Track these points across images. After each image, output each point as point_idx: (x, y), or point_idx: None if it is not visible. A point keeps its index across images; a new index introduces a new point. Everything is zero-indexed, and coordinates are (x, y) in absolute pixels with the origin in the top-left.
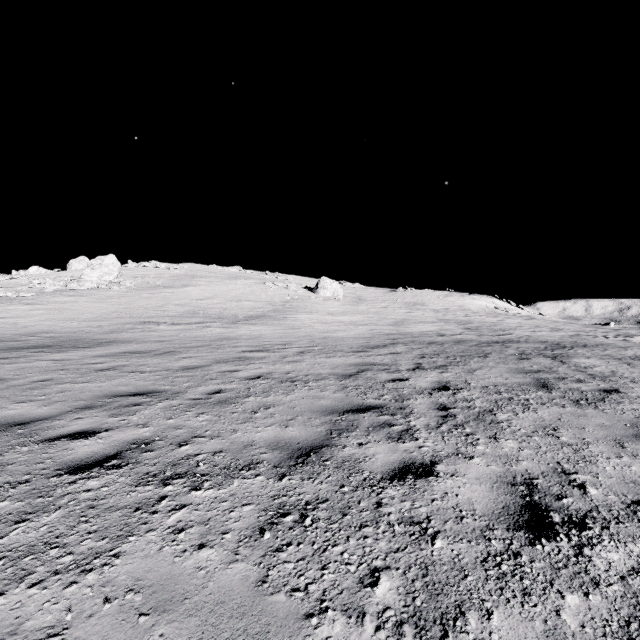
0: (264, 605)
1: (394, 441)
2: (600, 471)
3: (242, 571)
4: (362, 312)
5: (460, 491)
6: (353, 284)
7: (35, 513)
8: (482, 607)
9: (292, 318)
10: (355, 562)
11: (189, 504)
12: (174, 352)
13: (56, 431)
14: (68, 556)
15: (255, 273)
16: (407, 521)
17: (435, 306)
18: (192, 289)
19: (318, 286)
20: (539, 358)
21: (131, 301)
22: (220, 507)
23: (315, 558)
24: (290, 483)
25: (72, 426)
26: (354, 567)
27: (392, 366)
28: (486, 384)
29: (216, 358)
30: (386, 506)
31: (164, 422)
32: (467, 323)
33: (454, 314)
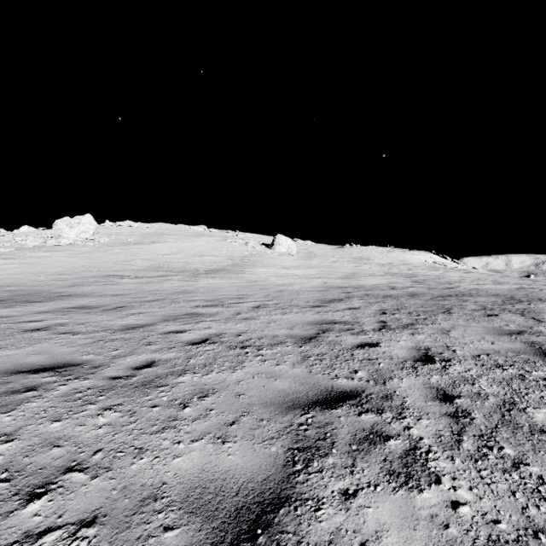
0: None
1: (402, 485)
2: None
3: None
4: (314, 266)
5: None
6: (305, 241)
7: None
8: None
9: (250, 272)
10: None
11: None
12: (125, 307)
13: None
14: None
15: (218, 231)
16: None
17: (379, 261)
18: (160, 245)
19: (274, 243)
20: (507, 314)
21: (102, 256)
22: None
23: None
24: None
25: None
26: None
27: (355, 325)
28: (475, 352)
29: (166, 314)
30: None
31: (43, 429)
32: (413, 276)
33: (398, 268)
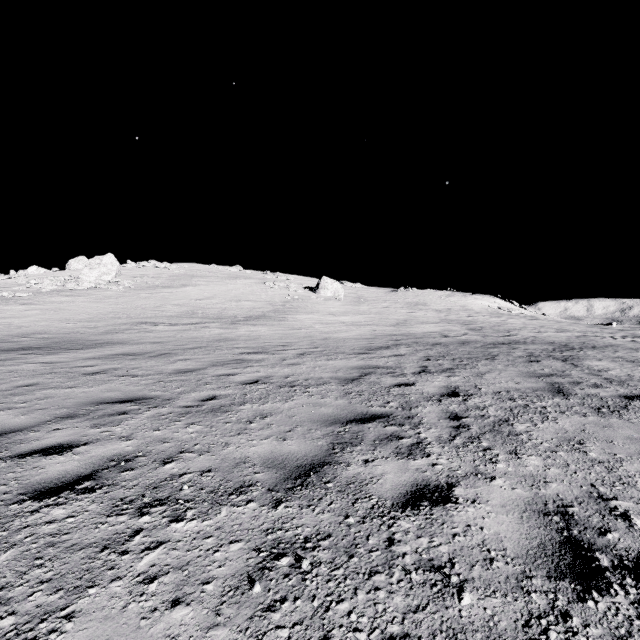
0: None
1: (404, 457)
2: None
3: None
4: (363, 312)
5: (485, 523)
6: (354, 284)
7: None
8: None
9: (292, 318)
10: (365, 627)
11: (167, 541)
12: (169, 354)
13: (29, 445)
14: (9, 618)
15: (255, 273)
16: (426, 565)
17: (437, 306)
18: (191, 289)
19: (319, 286)
20: (549, 360)
21: (129, 301)
22: (203, 545)
23: (315, 621)
24: (286, 512)
25: (48, 439)
26: (364, 635)
27: (396, 369)
28: (498, 389)
29: (212, 360)
30: (399, 544)
31: (150, 434)
32: (470, 323)
33: (457, 314)
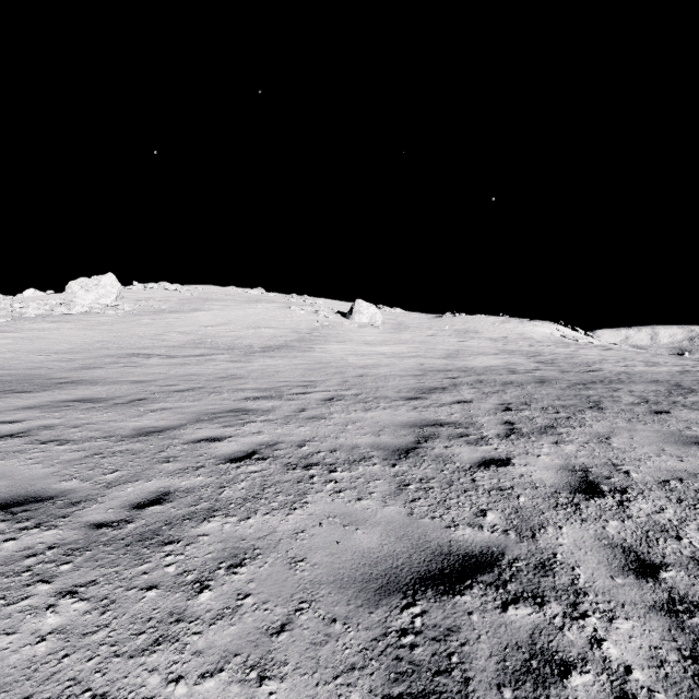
0: None
1: None
2: None
3: None
4: (406, 341)
5: None
6: (393, 309)
7: None
8: None
9: (320, 349)
10: None
11: None
12: (145, 400)
13: None
14: None
15: (280, 296)
16: None
17: (491, 334)
18: (203, 314)
19: (352, 310)
20: (682, 411)
21: (126, 328)
22: None
23: None
24: None
25: None
26: None
27: (469, 428)
28: (659, 475)
29: (200, 411)
30: None
31: None
32: (537, 355)
33: (516, 344)
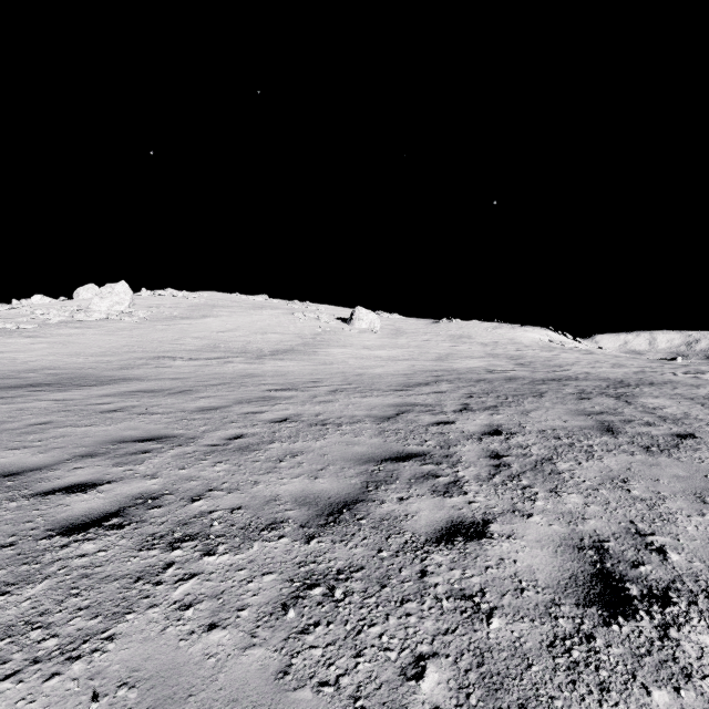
0: (285, 704)
1: (440, 495)
2: (681, 532)
3: (260, 659)
4: (402, 346)
5: (518, 557)
6: (391, 315)
7: (17, 584)
8: (551, 707)
9: (324, 352)
10: (396, 647)
11: (200, 573)
12: (191, 391)
13: (51, 483)
14: (52, 639)
15: (283, 302)
16: (457, 594)
17: (483, 339)
18: (212, 320)
19: (353, 317)
20: (601, 398)
21: (144, 334)
22: (236, 577)
23: (348, 642)
24: (319, 547)
25: (70, 477)
26: (395, 654)
27: (436, 407)
28: (543, 428)
29: (238, 398)
30: (432, 575)
31: (175, 472)
32: (519, 358)
33: (504, 348)
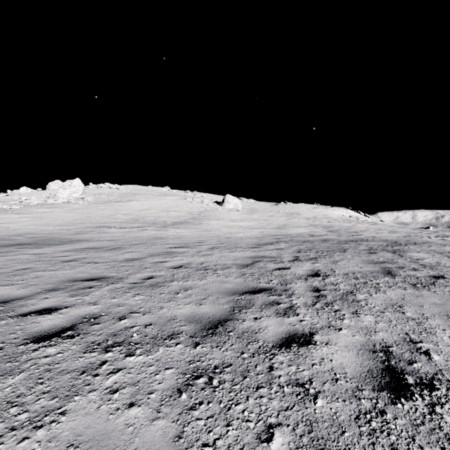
0: None
1: (281, 316)
2: (439, 340)
3: (163, 427)
4: (255, 219)
5: (333, 357)
6: (248, 199)
7: (3, 376)
8: None
9: (205, 223)
10: (254, 419)
11: (124, 368)
12: (120, 248)
13: (28, 308)
14: (24, 414)
15: (179, 192)
16: (294, 383)
17: (307, 215)
18: (134, 203)
19: (224, 201)
20: (383, 252)
21: (91, 211)
22: (148, 371)
23: (221, 416)
24: (202, 350)
25: (40, 304)
26: (253, 424)
27: (277, 258)
28: (346, 272)
29: (150, 252)
30: (277, 370)
31: (109, 301)
32: (330, 227)
33: (320, 221)
